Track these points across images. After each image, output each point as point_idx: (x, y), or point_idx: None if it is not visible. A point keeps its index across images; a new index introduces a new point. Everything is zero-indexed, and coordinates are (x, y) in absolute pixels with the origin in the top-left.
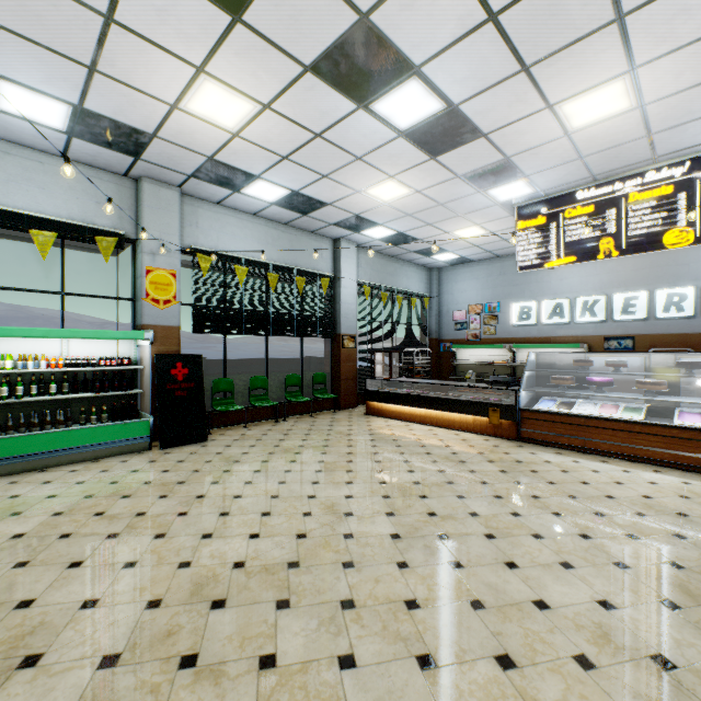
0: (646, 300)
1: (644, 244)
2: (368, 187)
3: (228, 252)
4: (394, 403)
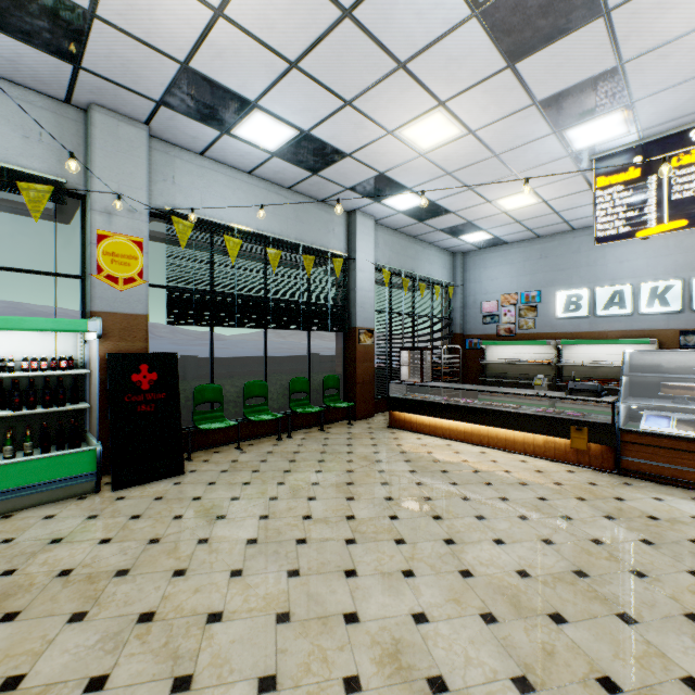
0: None
1: None
2: (405, 125)
3: (215, 219)
4: (428, 415)
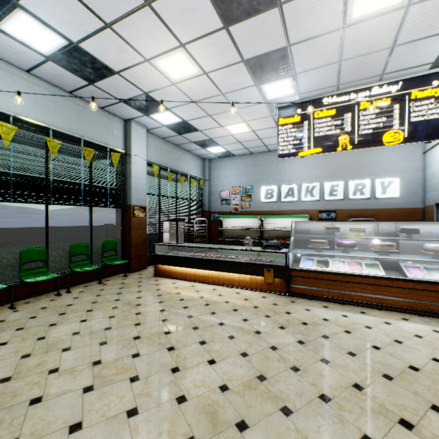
0: (343, 187)
1: (370, 141)
2: (158, 56)
3: None
4: (181, 266)
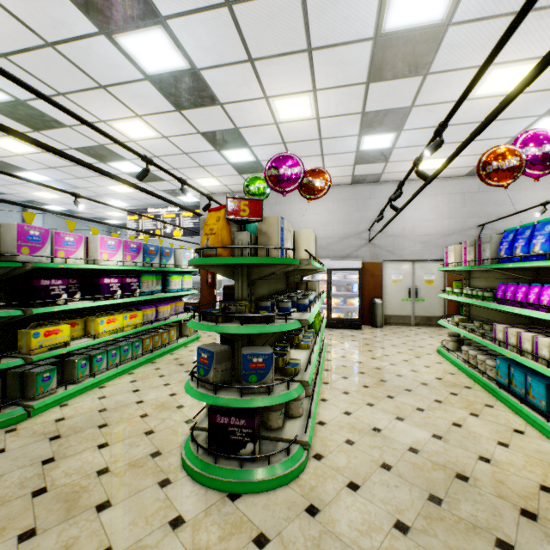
0: None
1: (169, 235)
2: (33, 192)
3: None
4: None
